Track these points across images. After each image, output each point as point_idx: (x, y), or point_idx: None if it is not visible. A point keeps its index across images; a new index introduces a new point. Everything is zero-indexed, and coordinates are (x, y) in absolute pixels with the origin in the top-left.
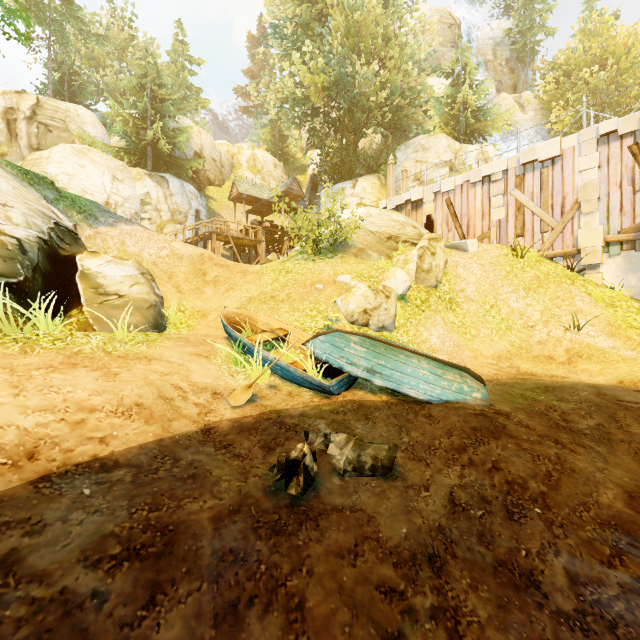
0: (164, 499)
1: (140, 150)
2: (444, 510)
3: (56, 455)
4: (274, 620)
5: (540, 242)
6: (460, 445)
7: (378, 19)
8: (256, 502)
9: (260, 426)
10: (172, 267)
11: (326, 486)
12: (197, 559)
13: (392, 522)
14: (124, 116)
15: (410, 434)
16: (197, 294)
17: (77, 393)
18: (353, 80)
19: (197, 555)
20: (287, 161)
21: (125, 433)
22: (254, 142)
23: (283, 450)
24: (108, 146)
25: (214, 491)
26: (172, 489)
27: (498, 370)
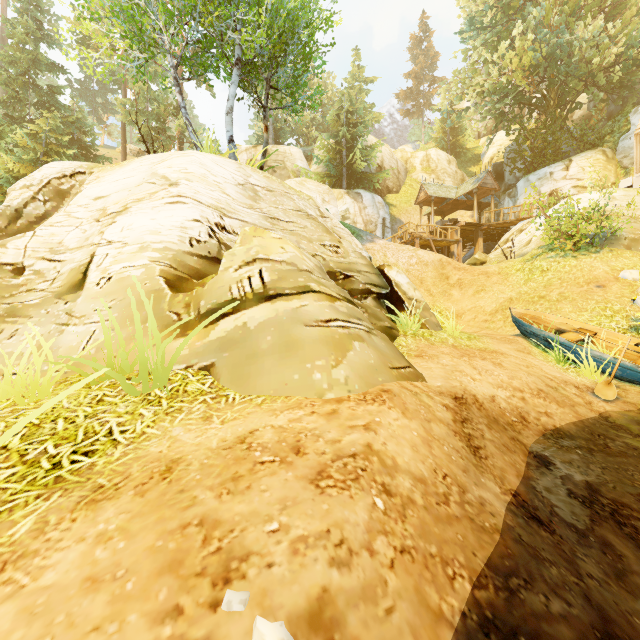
0: None
1: (338, 173)
2: None
3: (534, 421)
4: None
5: None
6: None
7: None
8: None
9: None
10: (421, 273)
11: None
12: None
13: None
14: (327, 147)
15: None
16: (445, 296)
17: (501, 376)
18: (569, 47)
19: None
20: (458, 154)
21: (554, 412)
22: (415, 142)
23: None
24: (315, 175)
25: None
26: (638, 463)
27: None
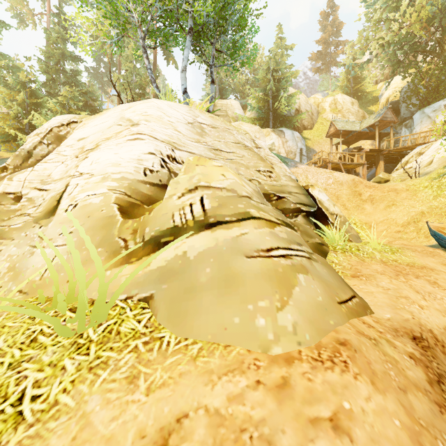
0: None
1: (266, 116)
2: None
3: None
4: None
5: None
6: None
7: None
8: None
9: None
10: (337, 191)
11: None
12: None
13: None
14: (258, 98)
15: None
16: (359, 210)
17: (445, 300)
18: None
19: None
20: (359, 97)
21: None
22: (324, 91)
23: None
24: (249, 119)
25: None
26: None
27: None
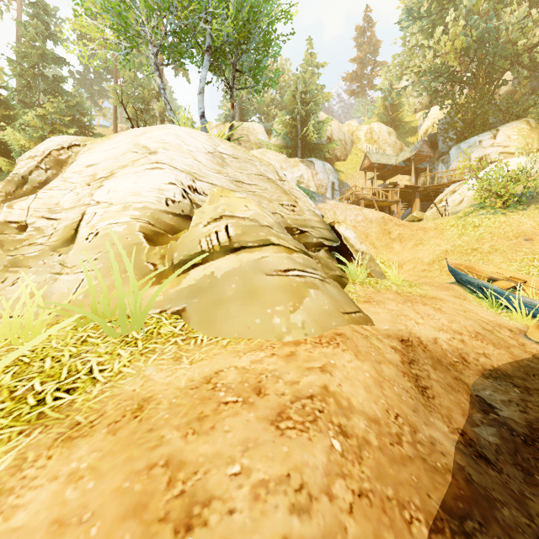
0: None
1: (294, 144)
2: None
3: (474, 361)
4: None
5: None
6: None
7: None
8: None
9: None
10: (366, 229)
11: None
12: None
13: None
14: (284, 122)
15: None
16: (388, 249)
17: (442, 320)
18: (497, 31)
19: None
20: (397, 127)
21: (491, 353)
22: (359, 117)
23: None
24: (274, 146)
25: None
26: None
27: None
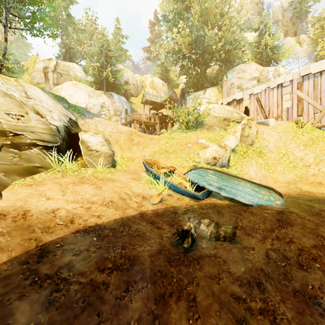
0: (127, 244)
1: (100, 82)
2: (263, 261)
3: (81, 222)
4: (182, 304)
5: (313, 119)
6: (270, 228)
7: (217, 5)
8: (168, 249)
9: (166, 213)
10: (118, 137)
11: (201, 244)
12: (144, 273)
13: (236, 264)
14: (93, 66)
15: (242, 221)
16: (129, 150)
17: (86, 195)
18: (204, 38)
19: (144, 271)
20: (169, 82)
21: (107, 214)
22: (152, 74)
23: (178, 226)
24: (86, 81)
25: (148, 243)
26: (130, 240)
27: (289, 189)
